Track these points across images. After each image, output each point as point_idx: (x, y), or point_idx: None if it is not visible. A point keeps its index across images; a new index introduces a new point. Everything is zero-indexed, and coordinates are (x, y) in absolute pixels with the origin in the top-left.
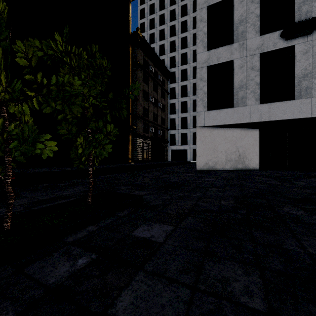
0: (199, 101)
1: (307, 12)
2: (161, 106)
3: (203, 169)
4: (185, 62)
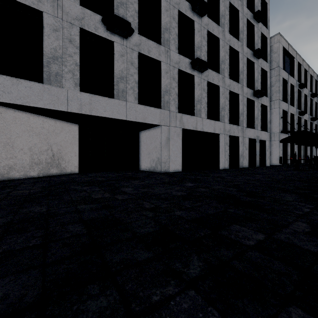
0: None
1: (124, 16)
2: None
3: None
4: None
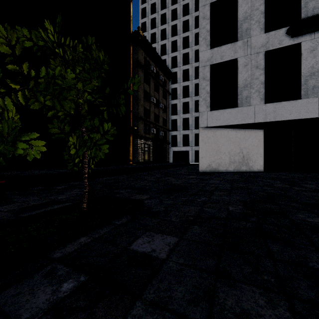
0: (201, 101)
1: (314, 8)
2: (162, 107)
3: (206, 170)
4: (187, 63)
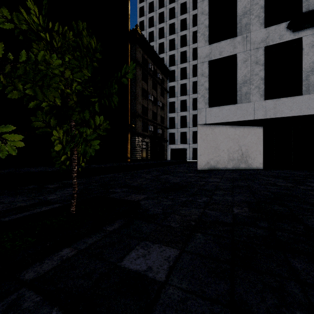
0: (200, 97)
1: None
2: (160, 104)
3: (204, 168)
4: (185, 61)
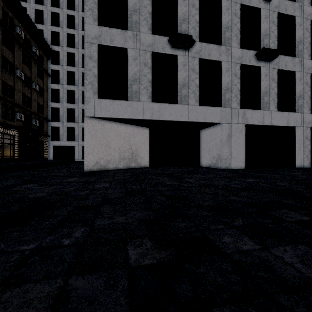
0: (87, 84)
1: (186, 30)
2: (37, 88)
3: (93, 169)
4: (73, 46)
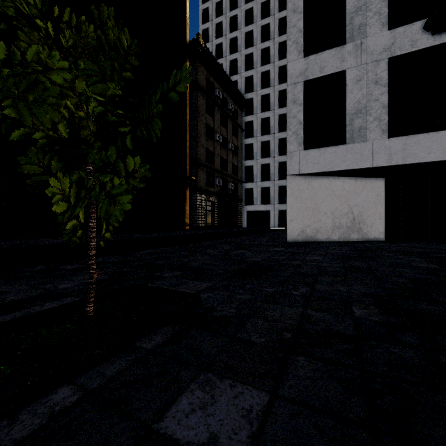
0: (291, 135)
1: None
2: (232, 148)
3: (297, 240)
4: (268, 85)
